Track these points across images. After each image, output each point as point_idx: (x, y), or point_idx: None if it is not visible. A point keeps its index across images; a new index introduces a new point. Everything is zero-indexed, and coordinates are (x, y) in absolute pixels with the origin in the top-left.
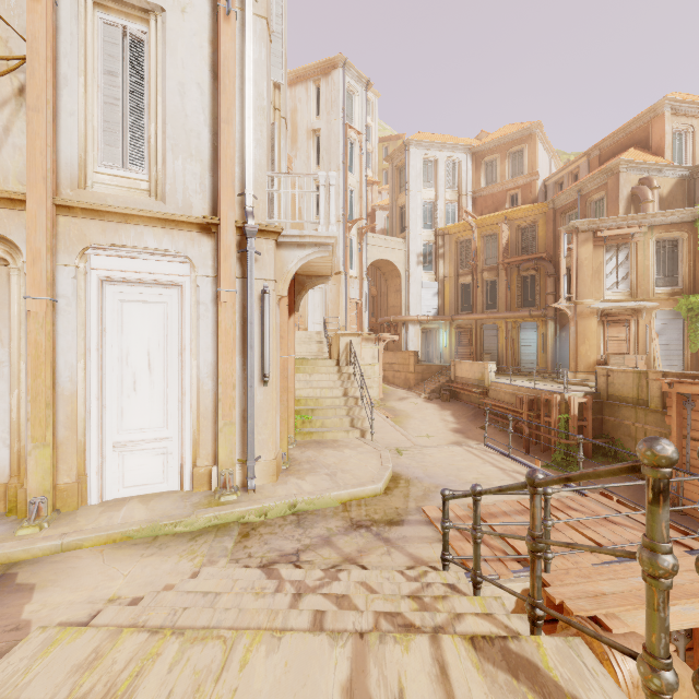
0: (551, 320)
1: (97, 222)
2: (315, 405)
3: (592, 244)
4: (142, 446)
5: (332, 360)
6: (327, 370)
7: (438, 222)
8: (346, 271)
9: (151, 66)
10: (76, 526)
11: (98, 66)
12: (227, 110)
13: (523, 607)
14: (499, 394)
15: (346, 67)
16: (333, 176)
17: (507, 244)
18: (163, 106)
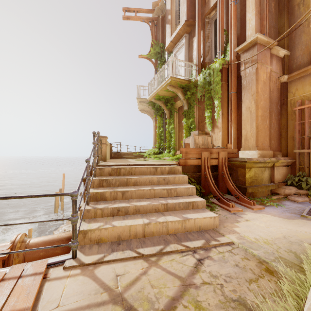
0: None
1: None
2: None
3: None
4: None
5: None
6: None
7: None
8: None
9: None
10: None
11: None
12: None
13: None
14: None
15: None
16: None
17: None
18: None
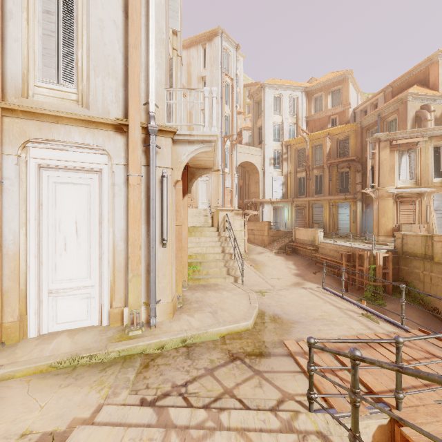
0: (359, 201)
1: (35, 122)
2: (202, 259)
3: (389, 149)
4: (71, 292)
5: (214, 228)
6: (210, 234)
7: (283, 137)
8: (223, 169)
9: (78, 7)
10: (13, 358)
11: (38, 6)
12: (135, 39)
13: (379, 441)
14: (326, 251)
15: (223, 35)
16: (215, 90)
17: (329, 151)
18: (87, 37)
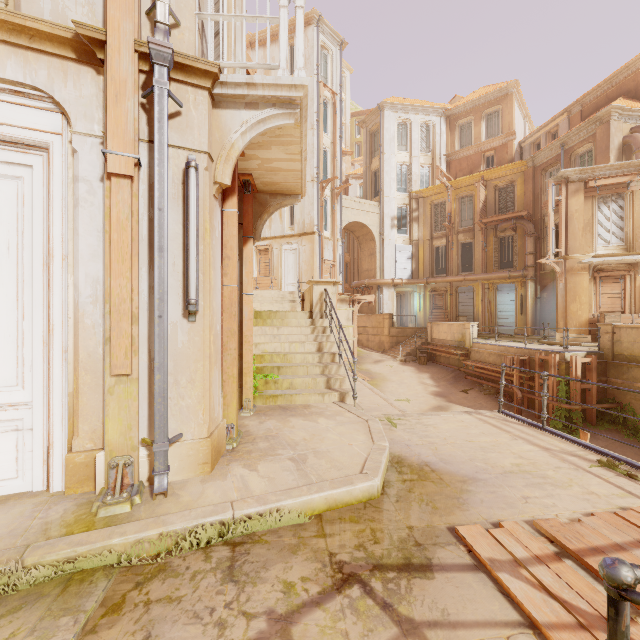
0: (531, 281)
1: None
2: (282, 362)
3: (583, 194)
4: None
5: (304, 313)
6: (298, 323)
7: (412, 185)
8: (320, 231)
9: None
10: None
11: None
12: None
13: None
14: (483, 356)
15: (320, 24)
16: None
17: (484, 204)
18: None
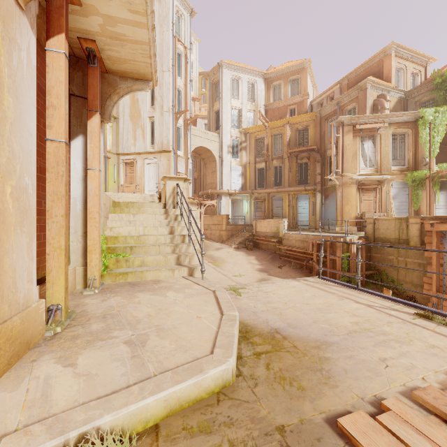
0: (319, 192)
1: None
2: (136, 243)
3: (352, 134)
4: None
5: (159, 204)
6: (153, 212)
7: (242, 124)
8: (175, 151)
9: None
10: None
11: None
12: None
13: None
14: (291, 242)
15: None
16: None
17: (289, 140)
18: None
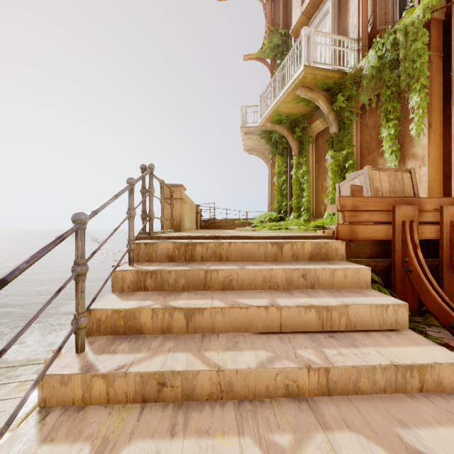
0: None
1: None
2: None
3: None
4: None
5: None
6: None
7: None
8: None
9: None
10: None
11: None
12: None
13: None
14: None
15: None
16: None
17: None
18: None
